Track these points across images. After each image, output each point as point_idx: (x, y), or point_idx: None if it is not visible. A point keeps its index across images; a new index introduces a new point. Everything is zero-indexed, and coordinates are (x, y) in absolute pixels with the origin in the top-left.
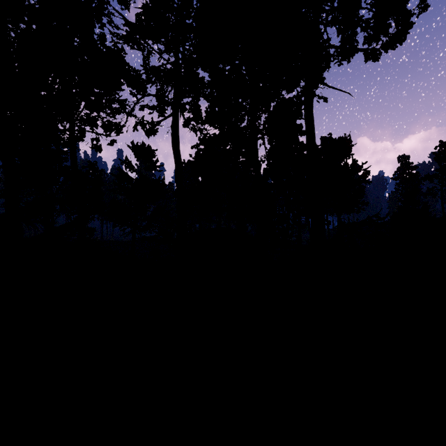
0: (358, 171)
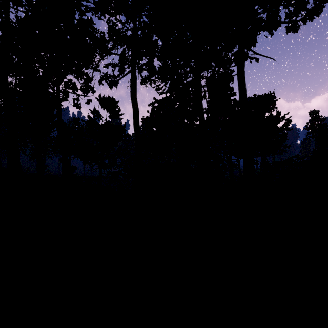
0: (281, 121)
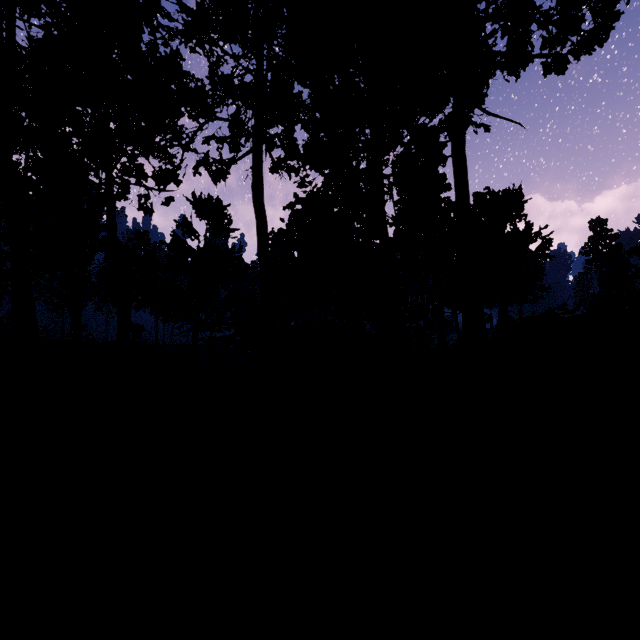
0: (533, 241)
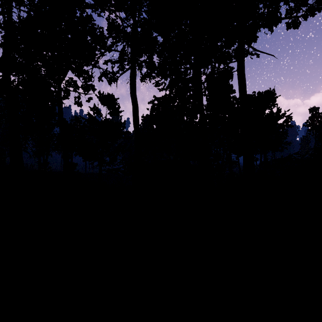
0: (281, 118)
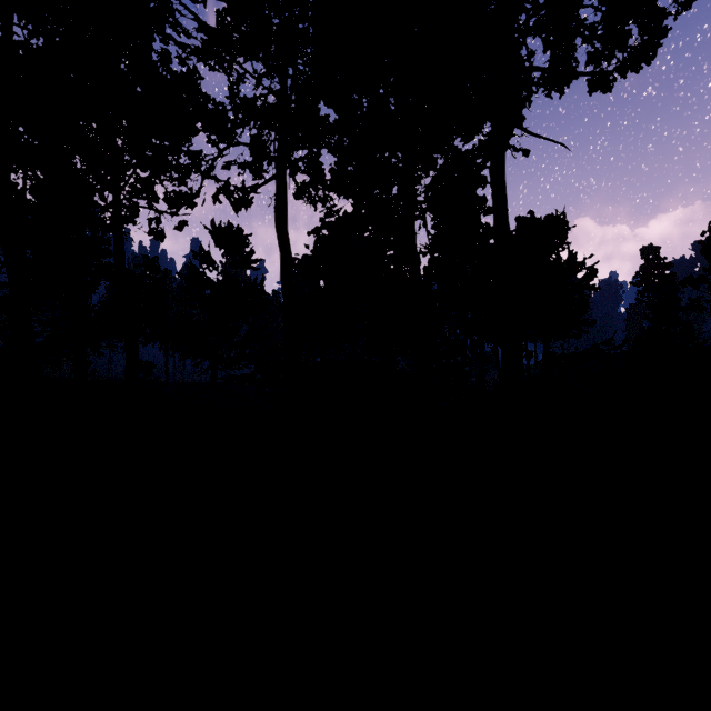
0: (578, 271)
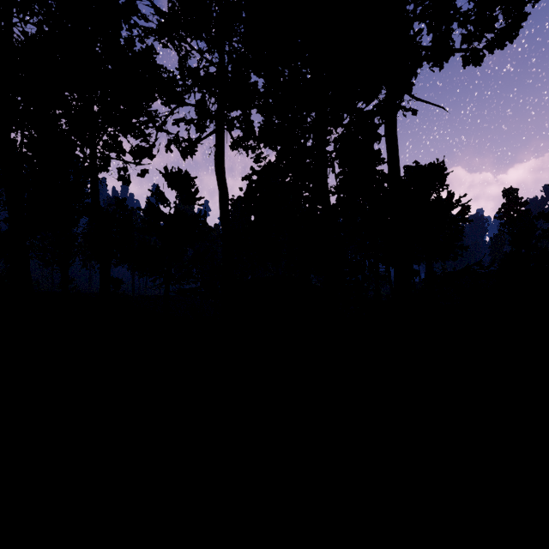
0: (454, 207)
